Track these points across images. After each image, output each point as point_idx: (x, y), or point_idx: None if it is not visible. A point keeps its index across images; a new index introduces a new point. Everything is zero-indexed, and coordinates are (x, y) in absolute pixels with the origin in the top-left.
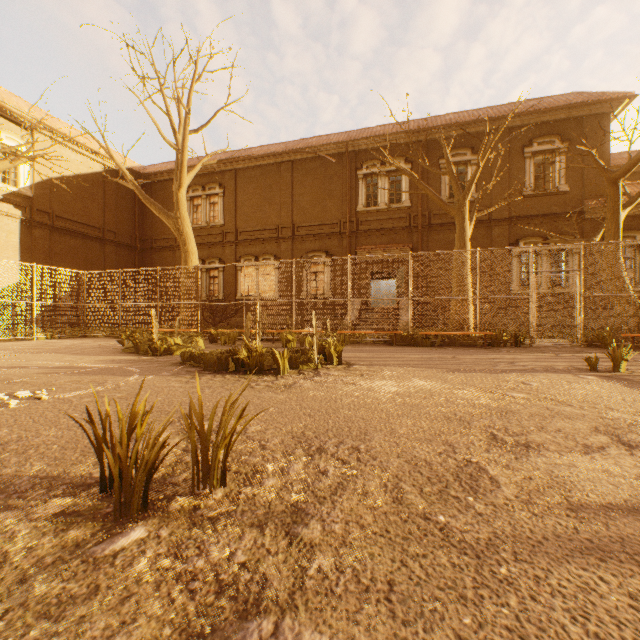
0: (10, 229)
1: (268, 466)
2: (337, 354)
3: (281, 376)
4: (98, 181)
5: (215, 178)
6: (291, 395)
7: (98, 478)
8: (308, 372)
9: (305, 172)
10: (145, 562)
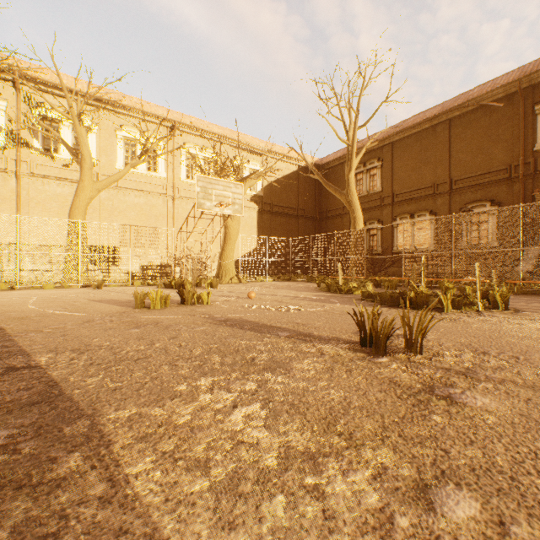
0: (253, 217)
1: (445, 352)
2: (502, 300)
3: (444, 313)
4: (294, 177)
5: (373, 154)
6: (456, 325)
7: (354, 341)
8: (470, 312)
9: (464, 126)
10: (394, 366)
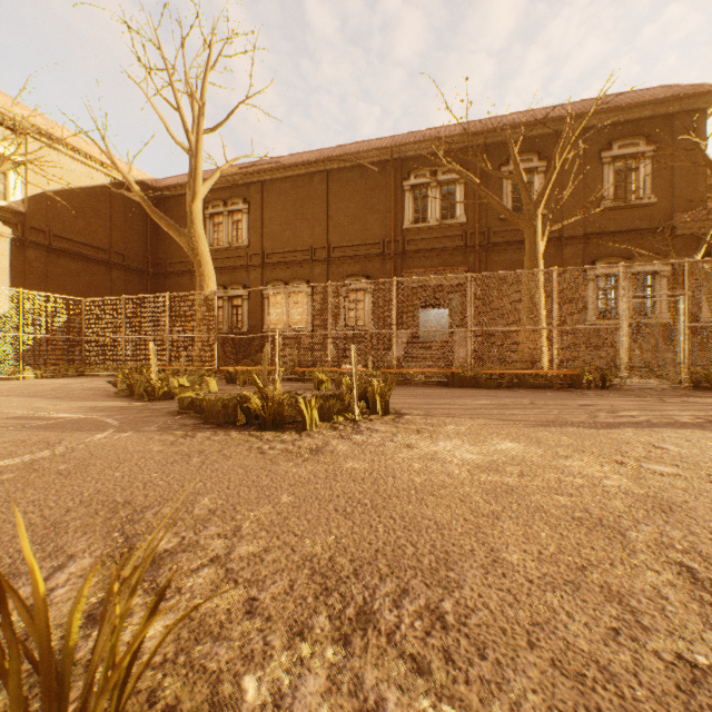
0: None
1: (246, 686)
2: (383, 400)
3: (307, 433)
4: (103, 195)
5: (238, 192)
6: (318, 468)
7: None
8: (344, 426)
9: (342, 184)
10: None
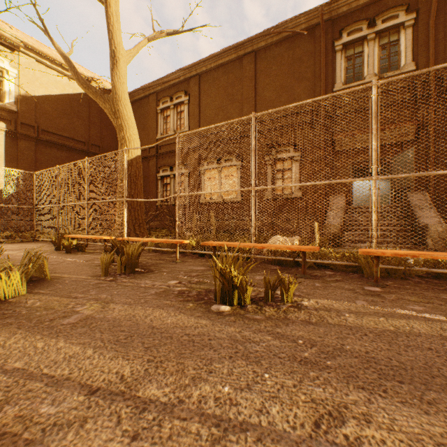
0: None
1: None
2: None
3: None
4: (83, 101)
5: (181, 87)
6: None
7: None
8: None
9: (269, 60)
10: None
